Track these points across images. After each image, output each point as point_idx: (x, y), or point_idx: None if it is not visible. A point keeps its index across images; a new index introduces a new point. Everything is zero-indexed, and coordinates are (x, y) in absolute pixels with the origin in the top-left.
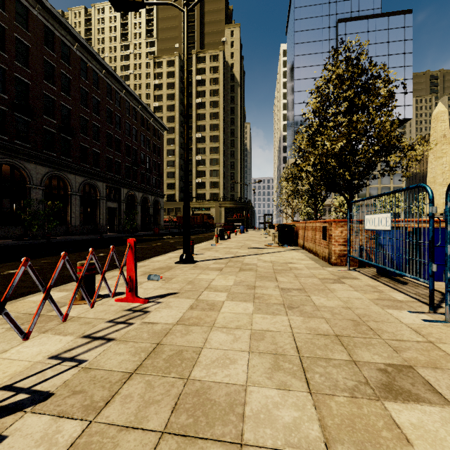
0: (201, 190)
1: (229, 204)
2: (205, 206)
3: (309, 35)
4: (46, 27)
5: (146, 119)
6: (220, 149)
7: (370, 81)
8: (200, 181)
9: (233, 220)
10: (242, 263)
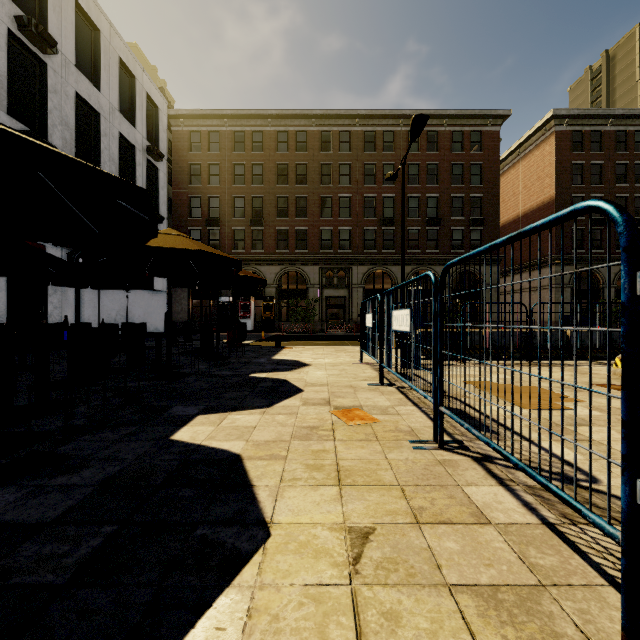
0: None
1: None
2: None
3: None
4: (617, 132)
5: None
6: None
7: None
8: None
9: None
10: None
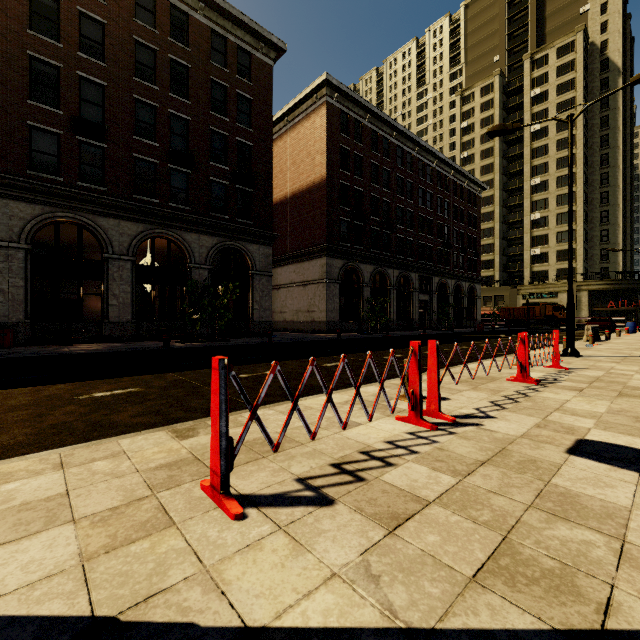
0: (539, 267)
1: (597, 284)
2: (548, 290)
3: None
4: (372, 132)
5: (459, 185)
6: (577, 195)
7: None
8: (536, 253)
9: (607, 312)
10: None
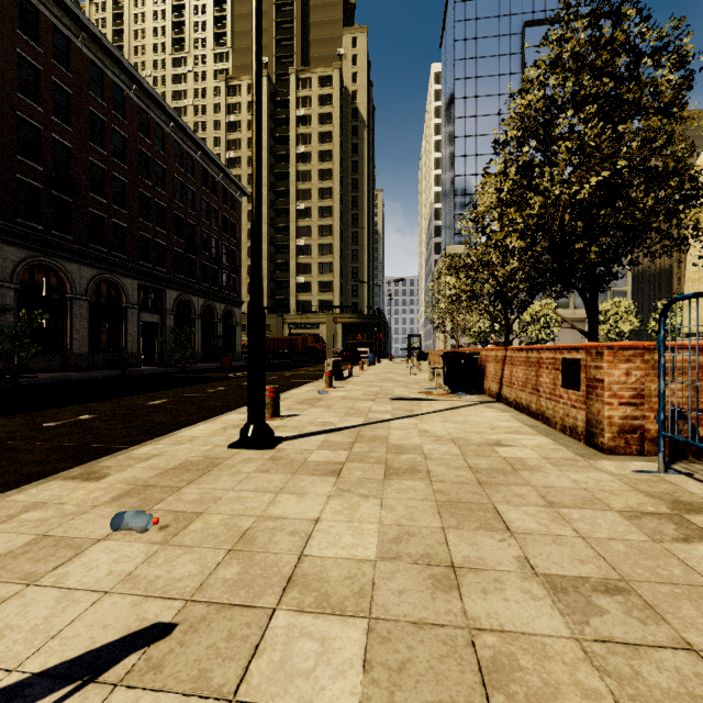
0: (304, 296)
1: (350, 318)
2: (311, 321)
3: (477, 46)
4: None
5: (211, 175)
6: (335, 229)
7: (644, 60)
8: (302, 281)
9: (357, 344)
10: (388, 445)
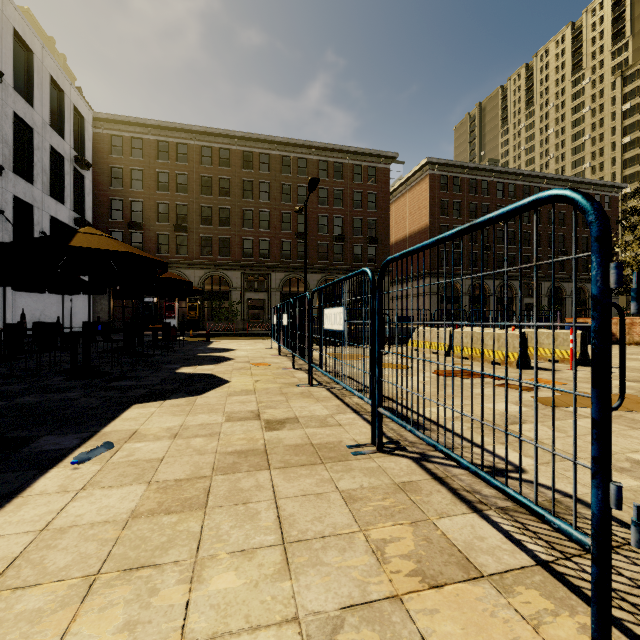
0: None
1: None
2: None
3: None
4: (471, 180)
5: None
6: None
7: None
8: None
9: None
10: None
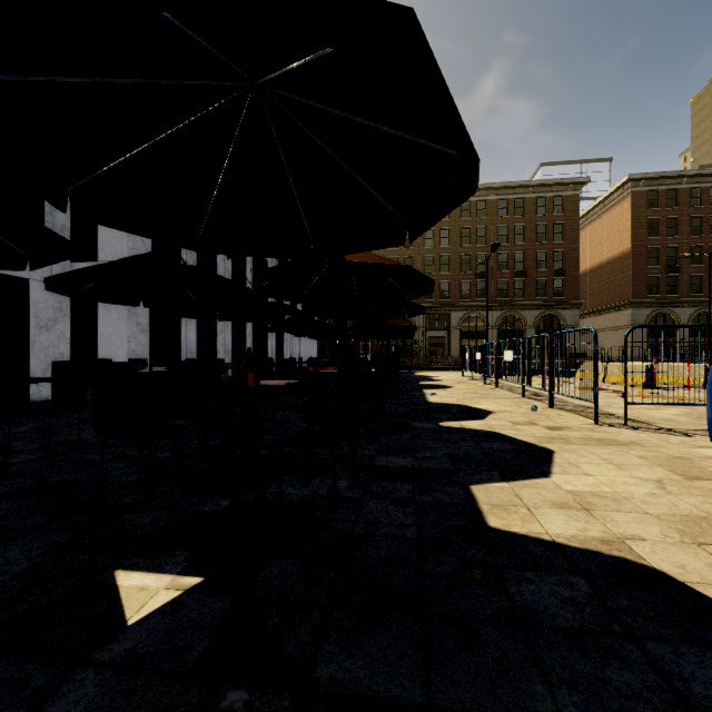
0: None
1: None
2: None
3: None
4: (693, 189)
5: None
6: None
7: None
8: None
9: None
10: None
